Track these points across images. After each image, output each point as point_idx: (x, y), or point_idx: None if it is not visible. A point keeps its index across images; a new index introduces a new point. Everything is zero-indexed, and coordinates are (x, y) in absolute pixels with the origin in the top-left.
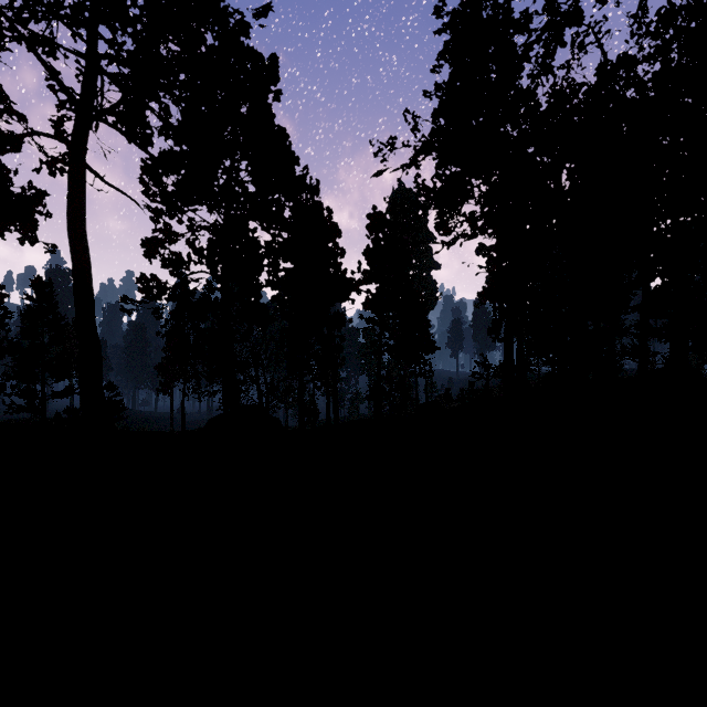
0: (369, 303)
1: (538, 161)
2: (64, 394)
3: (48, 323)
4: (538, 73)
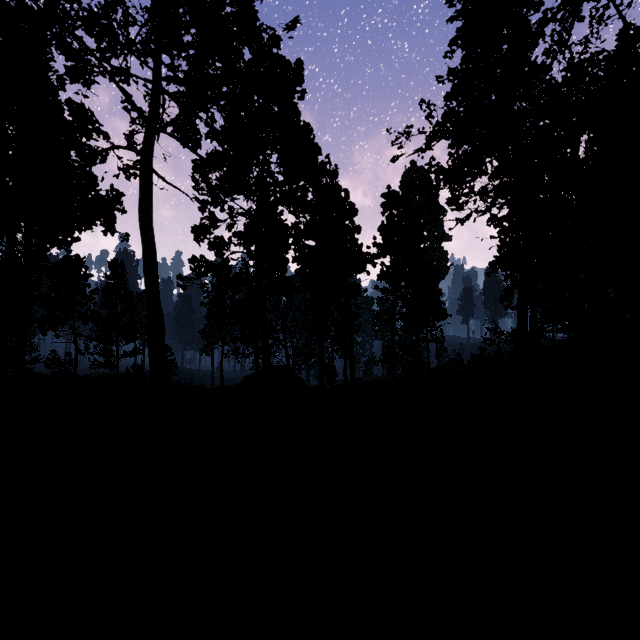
0: (384, 274)
1: (554, 136)
2: (132, 354)
3: (120, 296)
4: (554, 51)
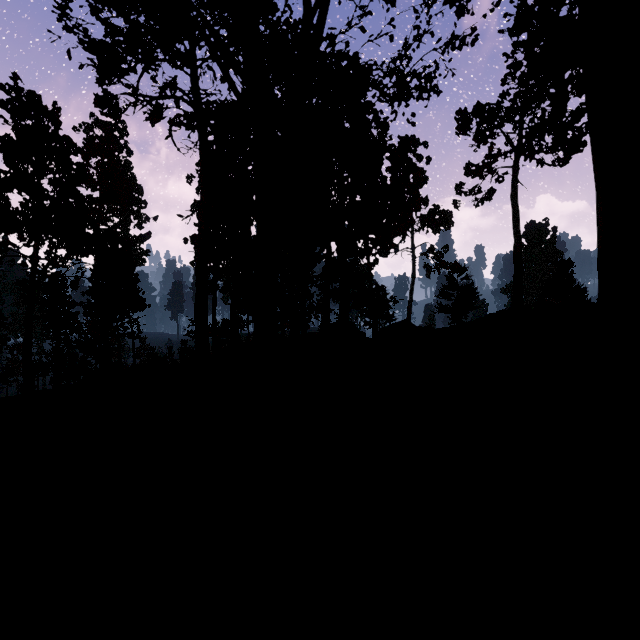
0: None
1: None
2: None
3: None
4: None
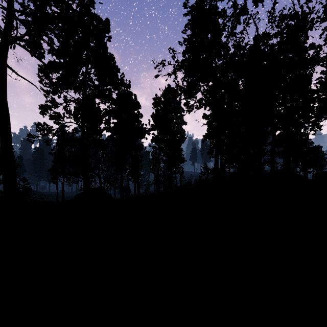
0: (154, 139)
1: (229, 75)
2: None
3: None
4: (229, 34)
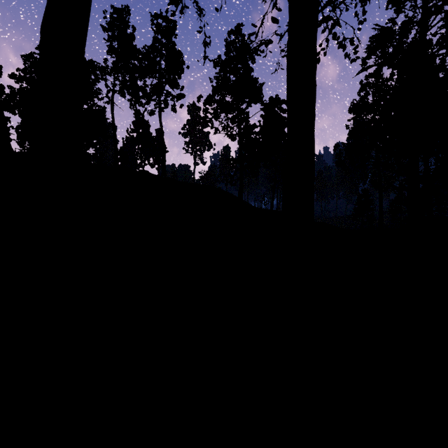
0: None
1: None
2: None
3: None
4: None
